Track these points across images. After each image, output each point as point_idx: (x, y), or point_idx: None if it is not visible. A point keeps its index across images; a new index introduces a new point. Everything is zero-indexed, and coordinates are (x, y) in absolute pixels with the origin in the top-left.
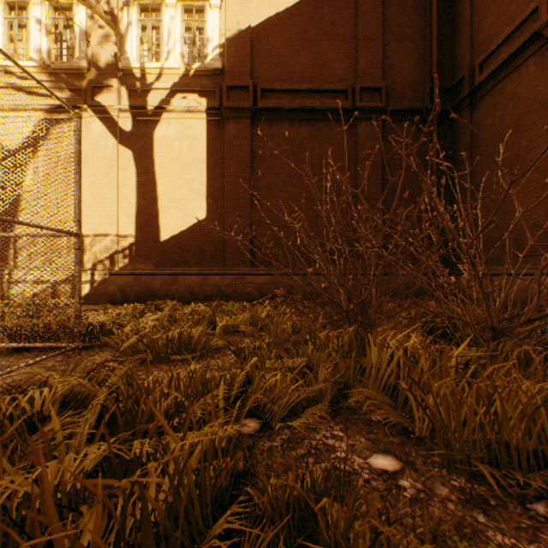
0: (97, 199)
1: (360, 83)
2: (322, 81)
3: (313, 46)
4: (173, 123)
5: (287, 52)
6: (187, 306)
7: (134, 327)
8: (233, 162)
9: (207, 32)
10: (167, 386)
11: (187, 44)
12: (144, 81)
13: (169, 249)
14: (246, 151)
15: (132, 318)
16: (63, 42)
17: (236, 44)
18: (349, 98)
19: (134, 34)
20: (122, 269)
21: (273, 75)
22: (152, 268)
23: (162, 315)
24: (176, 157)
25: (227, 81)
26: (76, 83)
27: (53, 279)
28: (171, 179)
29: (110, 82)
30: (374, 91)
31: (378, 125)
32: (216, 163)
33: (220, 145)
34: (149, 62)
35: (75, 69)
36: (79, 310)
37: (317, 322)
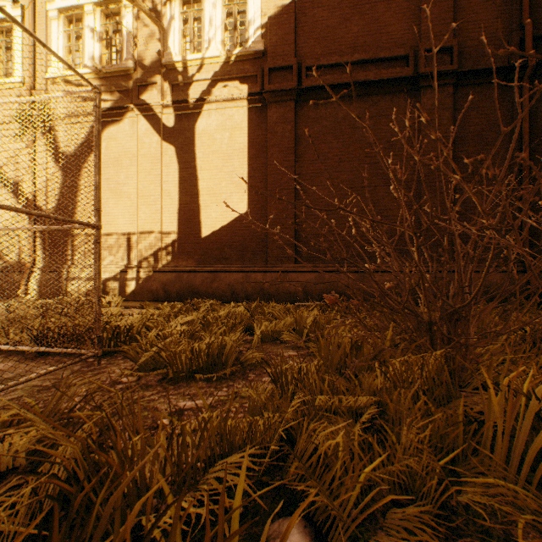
0: (142, 197)
1: (425, 44)
2: (377, 49)
3: (366, 10)
4: (214, 114)
5: (335, 22)
6: (225, 306)
7: (159, 332)
8: (275, 150)
9: (248, 14)
10: (163, 446)
11: (228, 33)
12: (186, 75)
13: (210, 245)
14: (289, 137)
15: (166, 318)
16: (113, 47)
17: (279, 21)
18: (411, 65)
19: (177, 28)
20: (164, 266)
21: (319, 50)
22: (193, 265)
23: (197, 316)
24: (217, 150)
25: (269, 63)
26: (124, 84)
27: (103, 276)
28: (212, 172)
29: (153, 79)
30: (442, 52)
31: (447, 92)
32: (257, 153)
33: (262, 133)
34: (190, 55)
35: (123, 71)
36: (98, 312)
37: (385, 337)
